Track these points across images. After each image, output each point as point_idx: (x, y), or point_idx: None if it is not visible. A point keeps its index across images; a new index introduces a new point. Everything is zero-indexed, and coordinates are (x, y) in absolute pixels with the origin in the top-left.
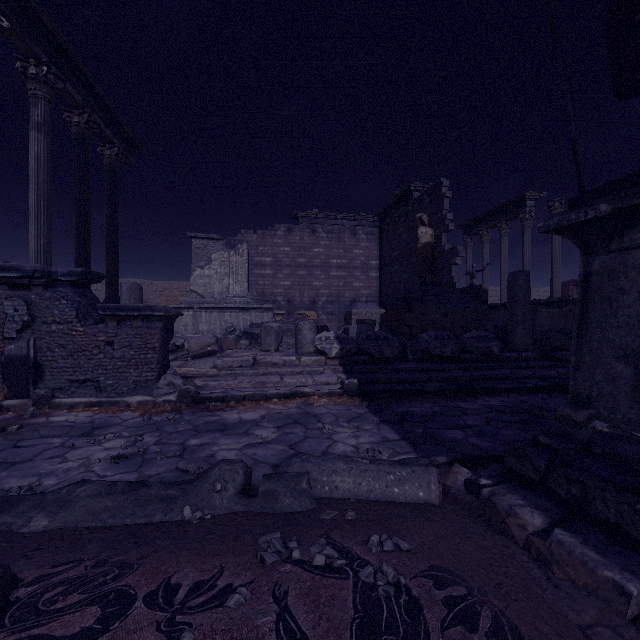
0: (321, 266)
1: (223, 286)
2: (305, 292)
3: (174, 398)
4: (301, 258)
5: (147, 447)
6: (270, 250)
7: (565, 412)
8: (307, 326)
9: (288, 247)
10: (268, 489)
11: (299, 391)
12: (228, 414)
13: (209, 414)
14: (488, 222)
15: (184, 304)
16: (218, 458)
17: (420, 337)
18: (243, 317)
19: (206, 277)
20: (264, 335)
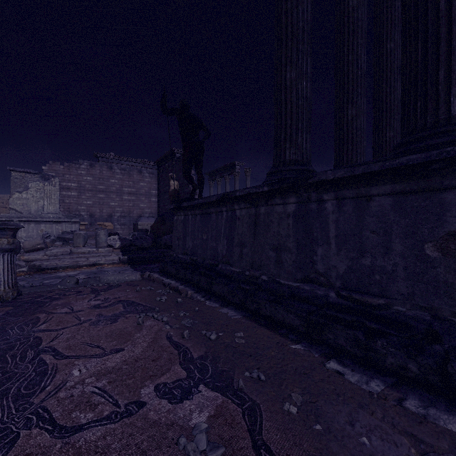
0: (116, 192)
1: (39, 206)
2: (104, 209)
3: (26, 269)
4: (101, 185)
5: (23, 284)
6: (75, 178)
7: (171, 253)
8: (103, 233)
9: (90, 177)
10: (86, 280)
11: (97, 263)
12: (60, 274)
13: (49, 274)
14: (220, 174)
15: (4, 218)
16: None
17: (164, 237)
18: (56, 227)
19: (24, 199)
20: (76, 238)
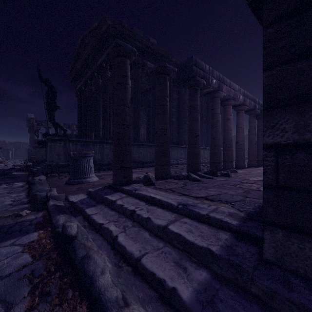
0: None
1: None
2: None
3: None
4: None
5: None
6: None
7: (50, 163)
8: None
9: None
10: (43, 180)
11: None
12: None
13: None
14: None
15: None
16: (1, 192)
17: None
18: None
19: None
20: None
